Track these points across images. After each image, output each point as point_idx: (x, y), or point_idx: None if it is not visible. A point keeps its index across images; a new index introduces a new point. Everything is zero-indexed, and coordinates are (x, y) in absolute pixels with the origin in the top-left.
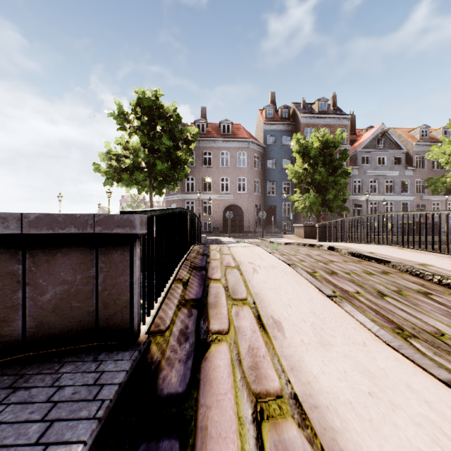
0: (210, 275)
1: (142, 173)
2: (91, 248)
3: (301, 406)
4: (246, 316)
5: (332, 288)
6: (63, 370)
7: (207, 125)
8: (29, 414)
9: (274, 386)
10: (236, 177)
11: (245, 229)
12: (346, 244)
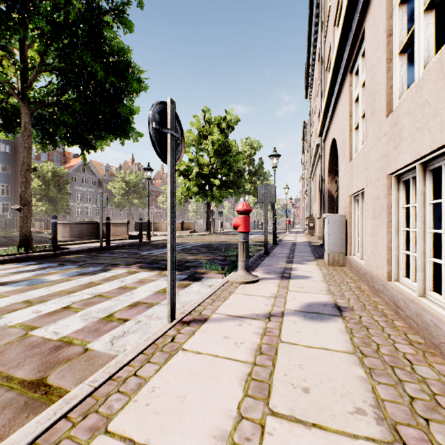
0: None
1: None
2: None
3: None
4: None
5: None
6: None
7: None
8: None
9: None
10: None
11: None
12: None
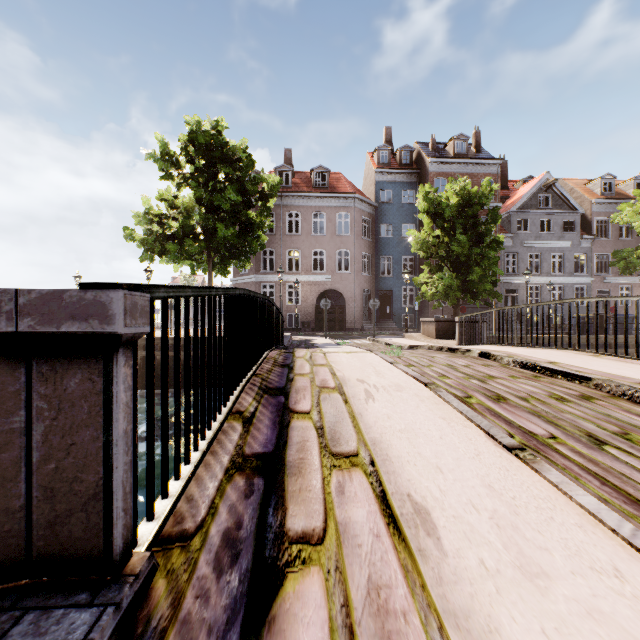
0: (292, 405)
1: (196, 242)
2: (14, 366)
3: None
4: (358, 496)
5: (506, 428)
6: None
7: (293, 175)
8: None
9: None
10: (335, 250)
11: (348, 325)
12: (505, 349)
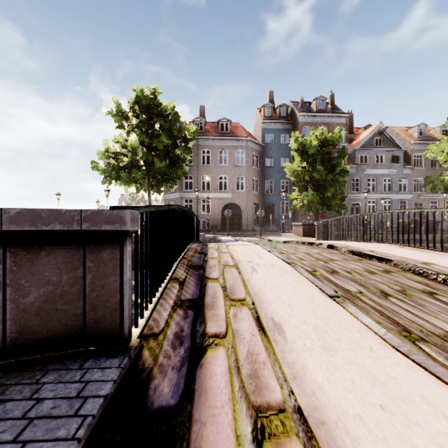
0: (207, 274)
1: (140, 171)
2: (78, 246)
3: (307, 422)
4: (244, 318)
5: (334, 288)
6: (45, 379)
7: (205, 124)
8: (0, 434)
9: (276, 398)
10: (234, 176)
11: (243, 227)
12: (345, 243)
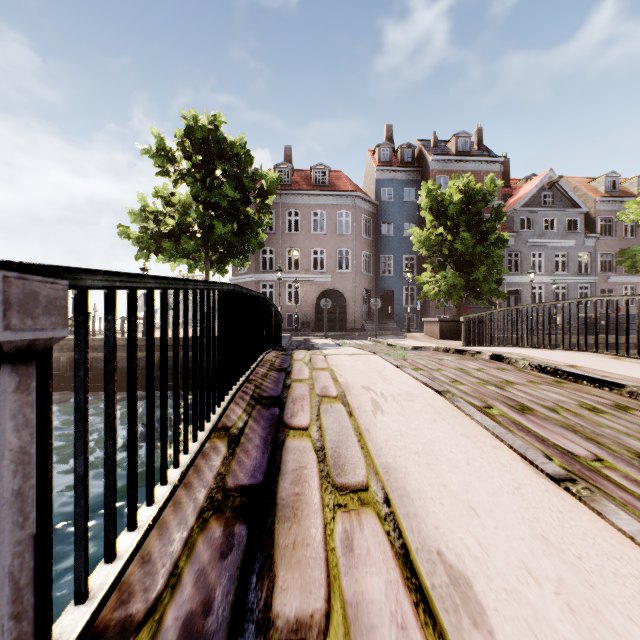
0: (288, 418)
1: (193, 240)
2: None
3: None
4: (372, 554)
5: (540, 447)
6: None
7: (293, 173)
8: None
9: None
10: (335, 249)
11: (349, 325)
12: (517, 350)
